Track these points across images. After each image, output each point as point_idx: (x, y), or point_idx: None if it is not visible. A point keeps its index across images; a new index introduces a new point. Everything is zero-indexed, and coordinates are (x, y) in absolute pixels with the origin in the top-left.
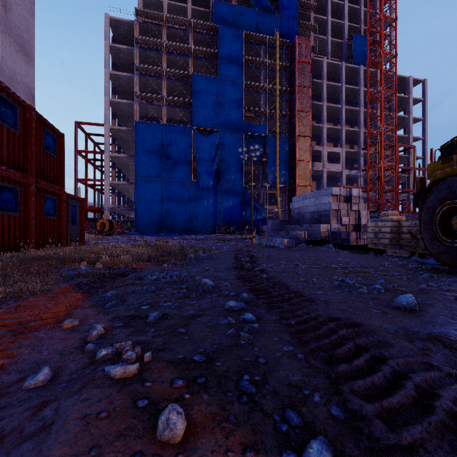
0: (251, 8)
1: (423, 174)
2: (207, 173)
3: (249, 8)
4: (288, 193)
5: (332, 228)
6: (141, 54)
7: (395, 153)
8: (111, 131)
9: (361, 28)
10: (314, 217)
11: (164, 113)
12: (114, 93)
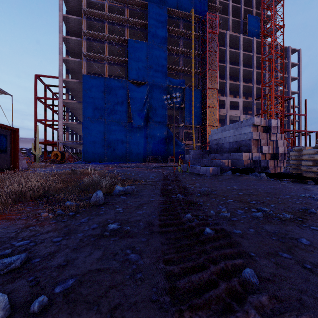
0: None
1: (299, 119)
2: (139, 116)
3: None
4: (201, 131)
5: (253, 157)
6: (88, 24)
7: (282, 101)
8: (64, 82)
9: (253, 11)
10: (233, 147)
11: (106, 68)
12: (67, 54)
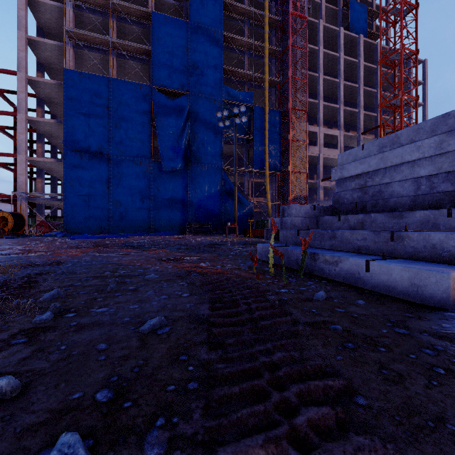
0: None
1: None
2: (173, 151)
3: None
4: (279, 182)
5: None
6: None
7: None
8: (31, 84)
9: None
10: (437, 190)
11: (110, 61)
12: (40, 36)
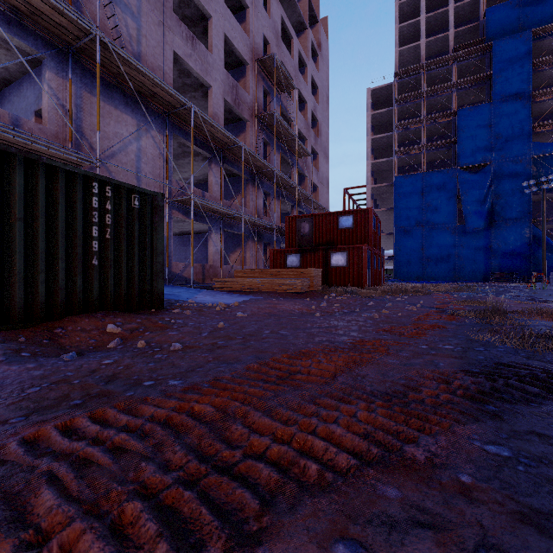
0: None
1: None
2: (476, 215)
3: None
4: None
5: None
6: (399, 110)
7: None
8: (371, 189)
9: None
10: None
11: (424, 161)
12: (372, 153)
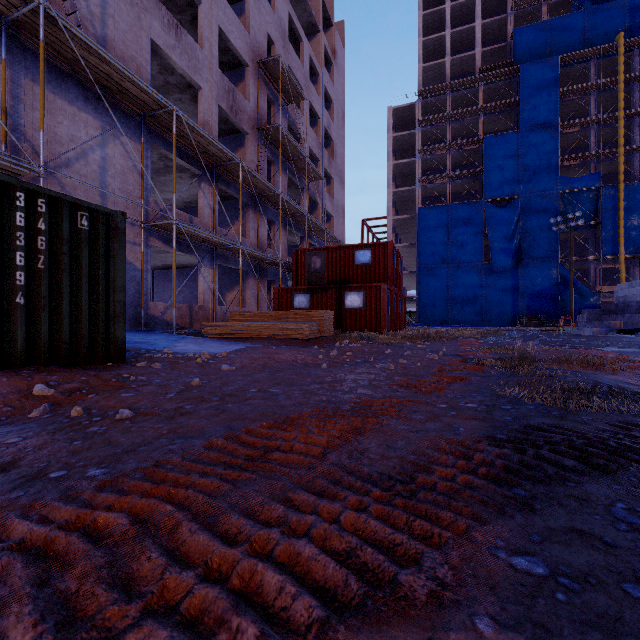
0: (574, 11)
1: None
2: (503, 253)
3: (570, 14)
4: None
5: None
6: (423, 133)
7: None
8: (393, 221)
9: None
10: None
11: (449, 192)
12: (394, 181)
